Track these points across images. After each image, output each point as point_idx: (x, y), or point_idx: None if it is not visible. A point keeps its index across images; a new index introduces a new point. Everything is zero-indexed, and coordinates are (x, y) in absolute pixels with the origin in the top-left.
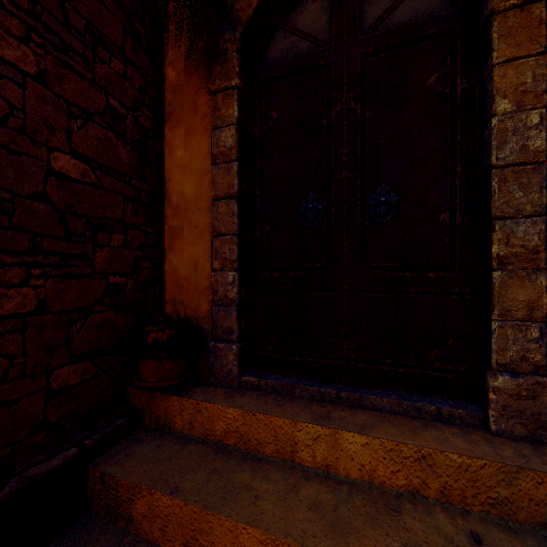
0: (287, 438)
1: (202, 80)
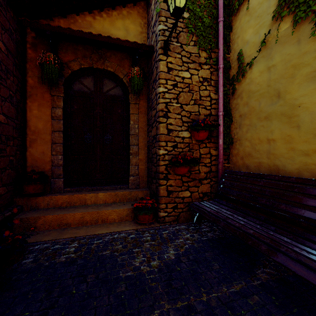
0: (83, 199)
1: (47, 89)
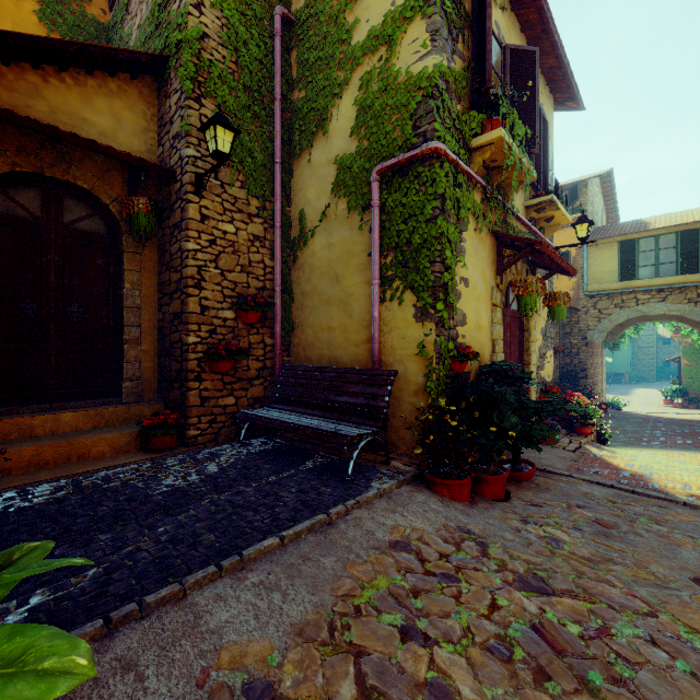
0: (28, 427)
1: None
